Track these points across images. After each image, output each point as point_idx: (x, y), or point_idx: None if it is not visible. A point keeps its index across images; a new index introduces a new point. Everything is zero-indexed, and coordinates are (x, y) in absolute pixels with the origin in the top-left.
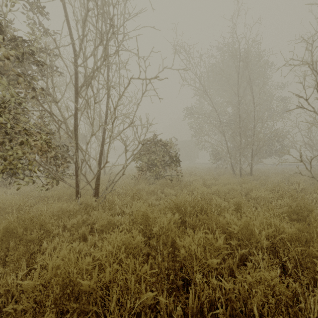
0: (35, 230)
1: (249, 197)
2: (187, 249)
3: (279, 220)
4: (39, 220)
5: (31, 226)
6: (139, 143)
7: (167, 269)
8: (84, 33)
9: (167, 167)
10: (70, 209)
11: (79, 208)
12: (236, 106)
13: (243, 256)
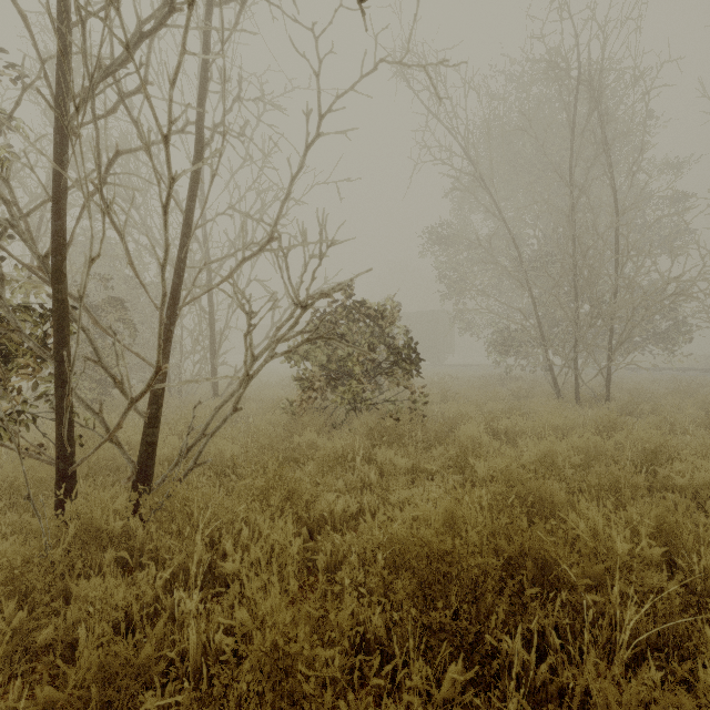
0: None
1: (658, 481)
2: None
3: None
4: None
5: None
6: (296, 307)
7: None
8: None
9: (383, 377)
10: None
11: (28, 560)
12: (567, 215)
13: None
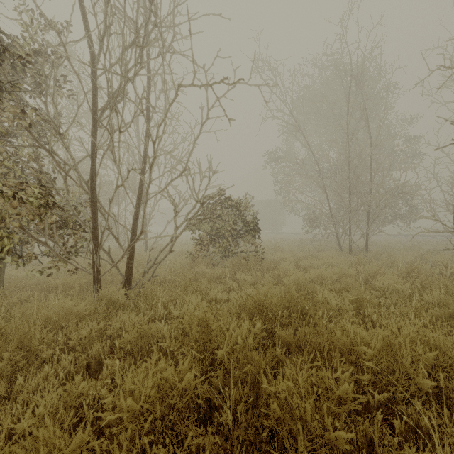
0: (5, 354)
1: (371, 286)
2: (283, 401)
3: (441, 335)
4: (16, 335)
5: (1, 346)
6: (196, 202)
7: (245, 443)
8: (104, 18)
9: (240, 239)
10: (80, 310)
11: (95, 308)
12: (344, 148)
13: (382, 404)
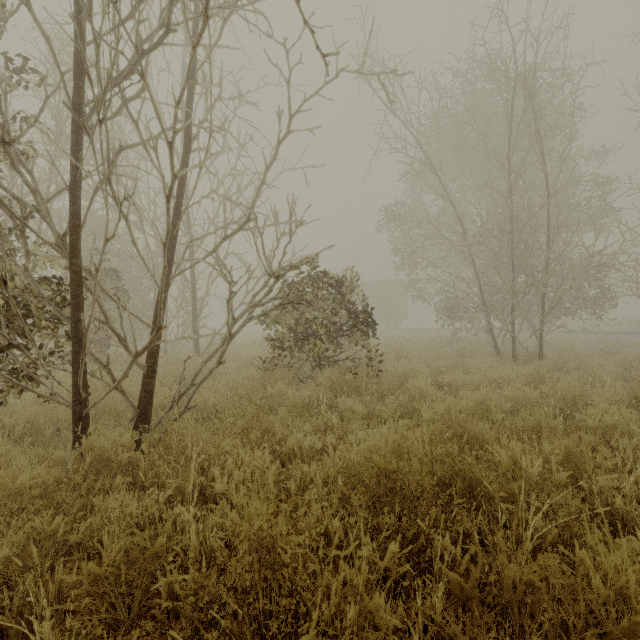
0: None
1: (575, 423)
2: None
3: None
4: None
5: None
6: (269, 277)
7: None
8: None
9: (344, 338)
10: (21, 488)
11: (58, 480)
12: (505, 196)
13: None
